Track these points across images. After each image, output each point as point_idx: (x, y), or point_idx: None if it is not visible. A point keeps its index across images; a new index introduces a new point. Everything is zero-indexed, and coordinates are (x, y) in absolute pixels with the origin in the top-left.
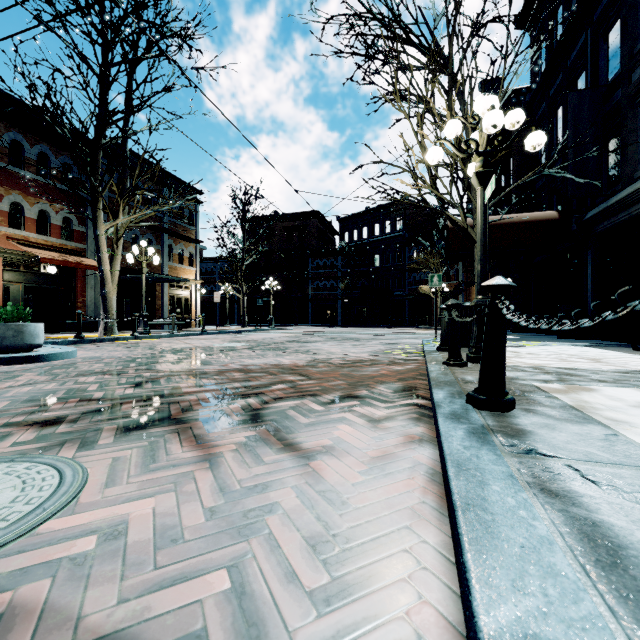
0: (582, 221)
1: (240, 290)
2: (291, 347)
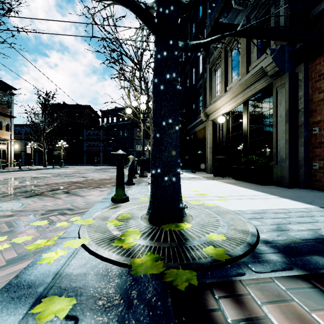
0: (187, 129)
1: (40, 145)
2: (75, 175)
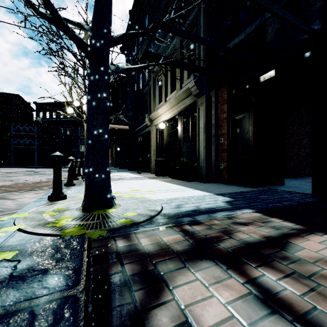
0: (134, 132)
1: None
2: None
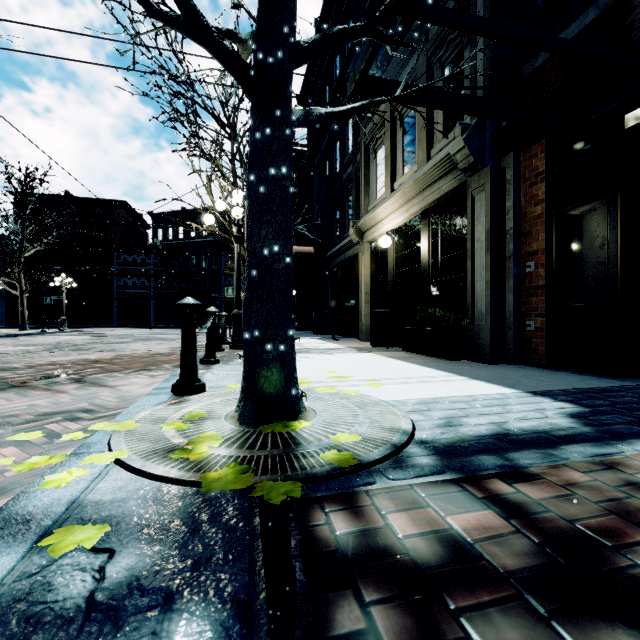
0: (325, 258)
1: (10, 283)
2: (95, 347)
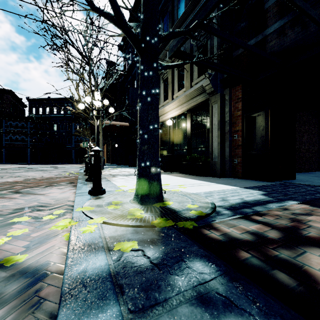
0: (135, 128)
1: None
2: (5, 175)
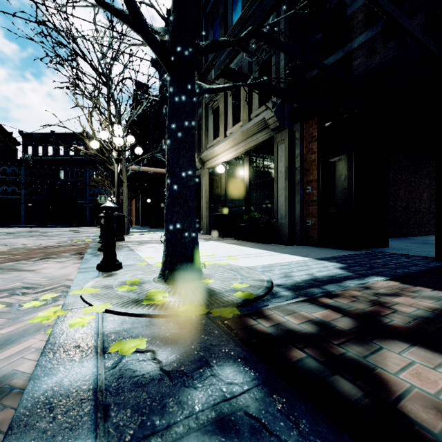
0: None
1: None
2: None
